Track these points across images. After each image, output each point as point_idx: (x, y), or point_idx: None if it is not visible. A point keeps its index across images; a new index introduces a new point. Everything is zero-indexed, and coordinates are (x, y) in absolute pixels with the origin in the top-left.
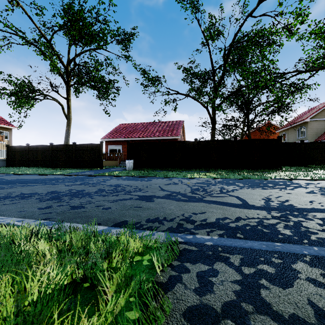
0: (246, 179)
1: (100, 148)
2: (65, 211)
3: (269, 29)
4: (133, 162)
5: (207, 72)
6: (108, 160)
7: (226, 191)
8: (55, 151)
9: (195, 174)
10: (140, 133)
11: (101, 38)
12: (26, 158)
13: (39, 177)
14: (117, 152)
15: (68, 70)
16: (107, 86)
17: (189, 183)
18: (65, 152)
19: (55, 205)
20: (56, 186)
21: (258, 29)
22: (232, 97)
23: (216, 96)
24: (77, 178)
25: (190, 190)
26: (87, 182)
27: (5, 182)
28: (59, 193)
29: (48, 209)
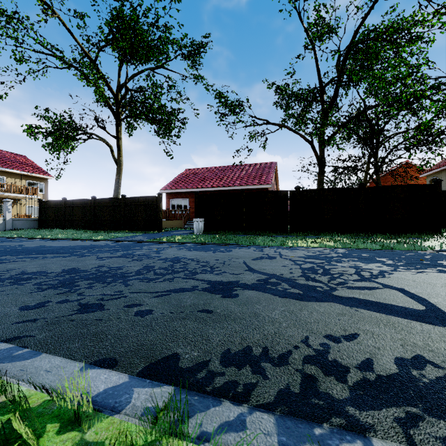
0: (387, 249)
1: (157, 203)
2: (63, 317)
3: (414, 15)
4: (203, 222)
5: (311, 90)
6: (170, 220)
7: (370, 274)
8: (99, 207)
9: (299, 242)
10: (214, 182)
11: (160, 50)
12: (62, 217)
13: (70, 244)
14: (182, 208)
15: (118, 99)
16: (169, 117)
17: (293, 257)
18: (112, 209)
19: (55, 300)
20: (83, 258)
21: (392, 19)
22: (352, 124)
23: (326, 124)
24: (121, 246)
25: (299, 271)
26: (132, 253)
27: (18, 250)
28: (78, 273)
29: (36, 310)
